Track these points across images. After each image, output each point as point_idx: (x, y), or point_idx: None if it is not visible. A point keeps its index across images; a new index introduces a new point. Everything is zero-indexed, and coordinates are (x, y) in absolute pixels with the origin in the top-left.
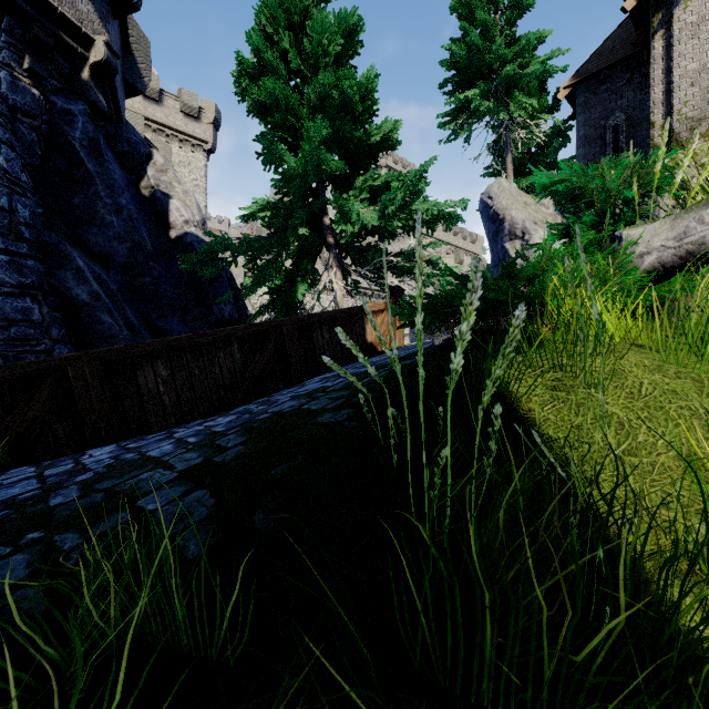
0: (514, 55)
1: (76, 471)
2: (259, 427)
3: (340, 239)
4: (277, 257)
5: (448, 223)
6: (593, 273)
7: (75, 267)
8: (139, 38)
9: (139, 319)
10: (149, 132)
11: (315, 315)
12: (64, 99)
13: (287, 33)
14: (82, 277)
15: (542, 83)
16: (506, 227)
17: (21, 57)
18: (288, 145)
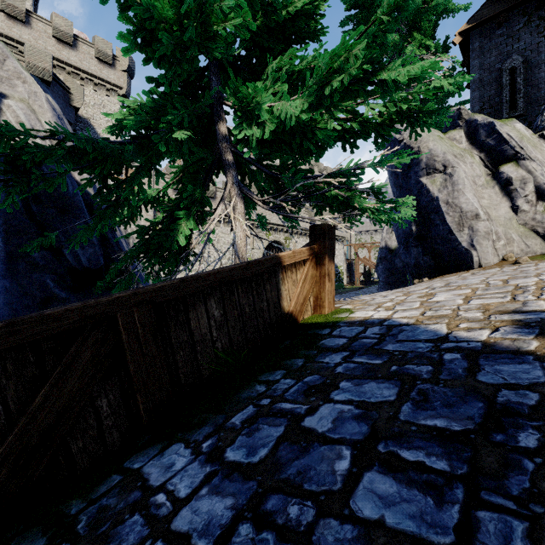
0: None
1: None
2: None
3: (241, 155)
4: (135, 175)
5: (417, 124)
6: None
7: None
8: None
9: None
10: (63, 74)
11: (192, 279)
12: None
13: None
14: None
15: (432, 34)
16: (423, 160)
17: None
18: None
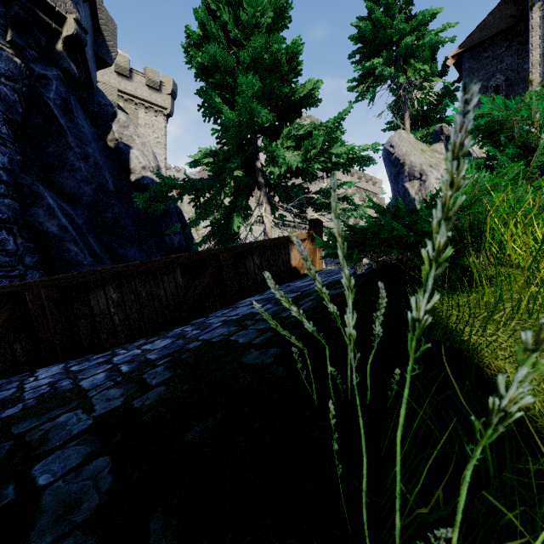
0: (412, 29)
1: (11, 400)
2: (187, 359)
3: (269, 180)
4: (216, 195)
5: (361, 164)
6: (541, 202)
7: (46, 205)
8: (107, 20)
9: (101, 248)
10: (121, 101)
11: (247, 244)
12: (41, 66)
13: (224, 7)
14: (52, 213)
15: (433, 54)
16: (406, 170)
17: (5, 31)
18: (225, 101)
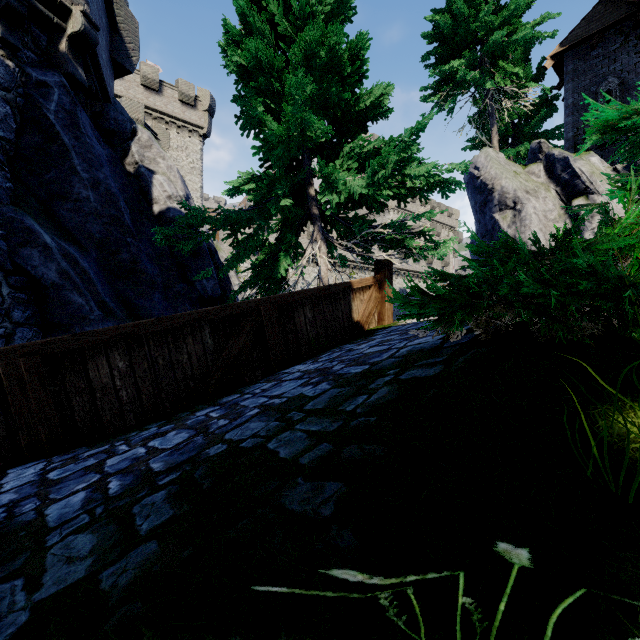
0: (502, 23)
1: None
2: (201, 481)
3: (324, 211)
4: (257, 230)
5: (443, 189)
6: None
7: (42, 244)
8: (126, 18)
9: (113, 298)
10: (150, 120)
11: (296, 293)
12: (40, 70)
13: None
14: (49, 254)
15: (526, 54)
16: (496, 197)
17: None
18: (269, 112)
